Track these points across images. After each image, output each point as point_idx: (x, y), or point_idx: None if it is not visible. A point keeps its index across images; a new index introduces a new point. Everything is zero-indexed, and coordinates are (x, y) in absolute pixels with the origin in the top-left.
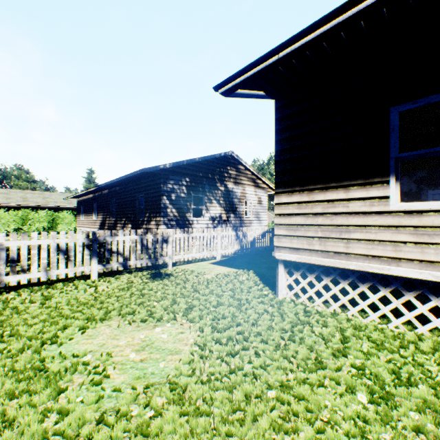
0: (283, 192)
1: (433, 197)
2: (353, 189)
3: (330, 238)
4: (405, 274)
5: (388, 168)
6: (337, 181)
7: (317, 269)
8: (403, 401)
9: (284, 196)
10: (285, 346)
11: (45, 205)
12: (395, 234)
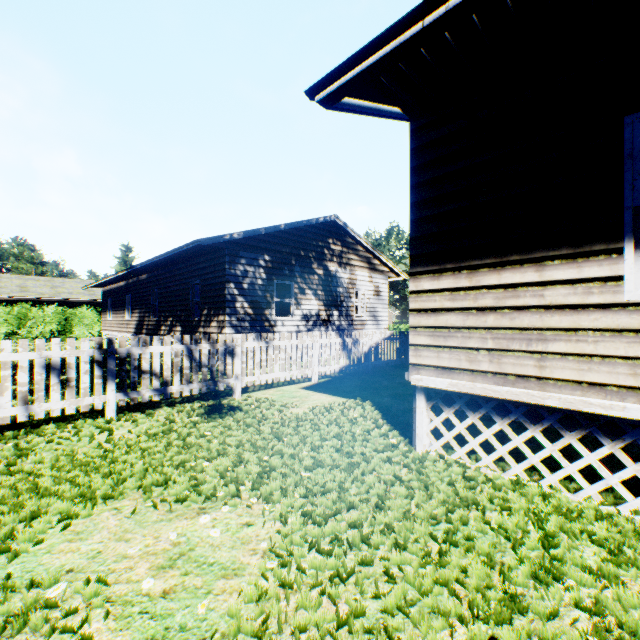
0: (425, 273)
1: None
2: (553, 265)
3: (509, 350)
4: None
5: (621, 225)
6: (523, 251)
7: (486, 405)
8: None
9: (426, 279)
10: (441, 558)
11: (54, 298)
12: (635, 345)
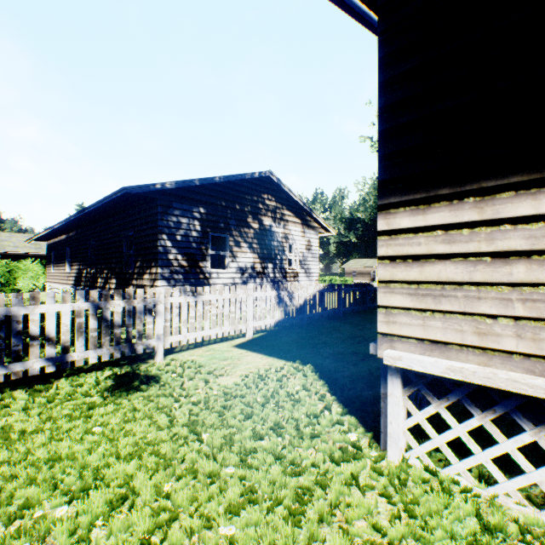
0: (402, 204)
1: None
2: None
3: None
4: None
5: None
6: None
7: (505, 401)
8: None
9: (404, 213)
10: None
11: None
12: None
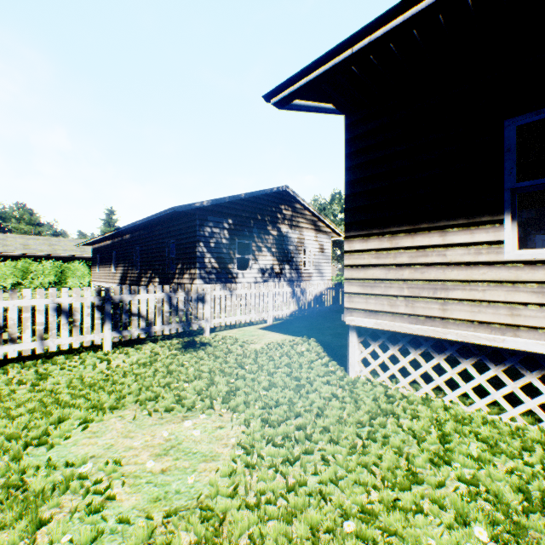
0: (356, 236)
1: (543, 244)
2: (452, 231)
3: (420, 297)
4: (527, 348)
5: (502, 202)
6: (430, 220)
7: (403, 339)
8: (542, 540)
9: (357, 241)
10: (364, 449)
11: (52, 254)
12: (512, 293)
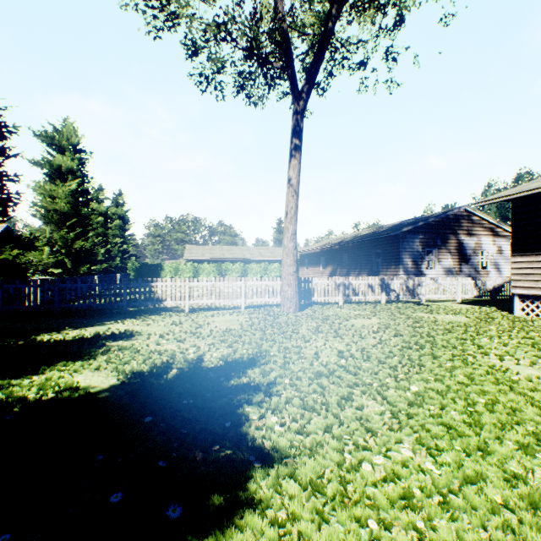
0: (517, 255)
1: None
2: None
3: None
4: None
5: None
6: None
7: (540, 298)
8: None
9: (517, 257)
10: (513, 322)
11: (275, 259)
12: None
